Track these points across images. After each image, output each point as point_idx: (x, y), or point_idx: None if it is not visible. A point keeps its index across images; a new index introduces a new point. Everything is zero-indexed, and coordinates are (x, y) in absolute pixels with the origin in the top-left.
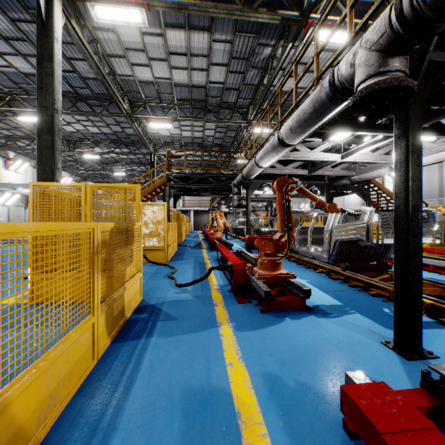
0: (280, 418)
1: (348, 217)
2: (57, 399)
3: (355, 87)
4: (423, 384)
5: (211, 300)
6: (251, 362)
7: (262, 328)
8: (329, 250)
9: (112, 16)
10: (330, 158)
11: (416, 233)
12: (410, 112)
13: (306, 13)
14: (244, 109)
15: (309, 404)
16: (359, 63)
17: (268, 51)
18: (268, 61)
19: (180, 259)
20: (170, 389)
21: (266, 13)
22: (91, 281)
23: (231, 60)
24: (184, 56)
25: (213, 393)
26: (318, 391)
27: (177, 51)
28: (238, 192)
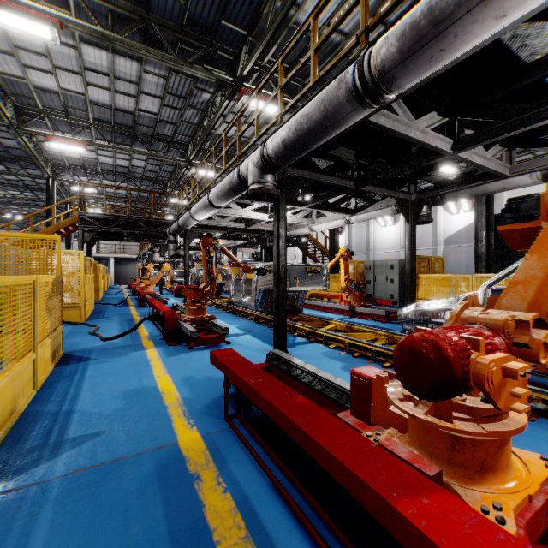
0: (188, 390)
1: (290, 269)
2: (19, 405)
3: (249, 185)
4: (266, 359)
5: (142, 346)
6: (174, 374)
7: (187, 357)
8: (255, 299)
9: (6, 20)
10: (259, 217)
11: (283, 282)
12: (280, 207)
13: (239, 81)
14: (183, 145)
15: (208, 383)
16: (250, 171)
17: (207, 96)
18: (207, 105)
19: (101, 318)
20: (111, 392)
21: (202, 70)
22: (33, 324)
23: (166, 94)
24: (106, 76)
25: (145, 389)
26: (215, 378)
27: (96, 69)
28: (175, 241)
